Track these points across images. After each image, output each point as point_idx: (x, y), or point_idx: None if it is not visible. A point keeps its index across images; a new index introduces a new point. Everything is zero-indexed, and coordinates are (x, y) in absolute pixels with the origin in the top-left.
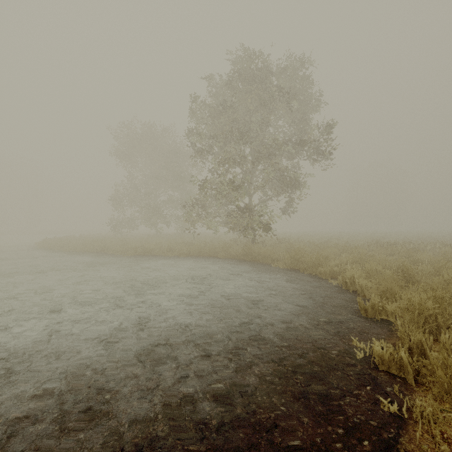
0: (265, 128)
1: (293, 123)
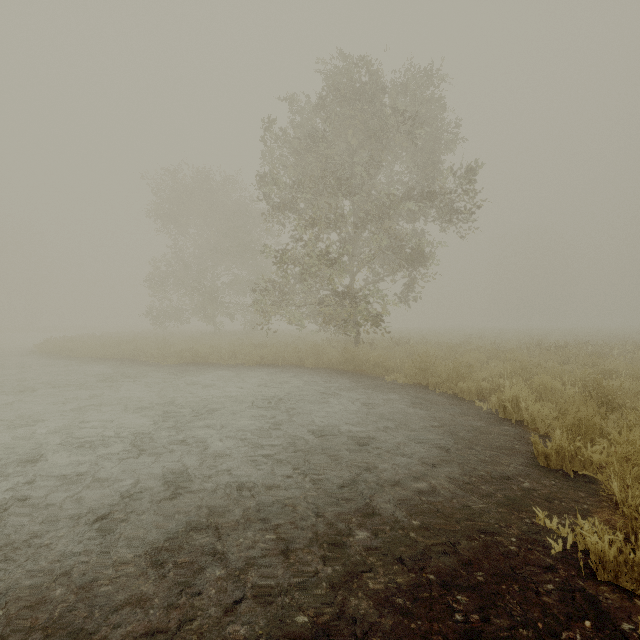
0: (375, 173)
1: (415, 167)
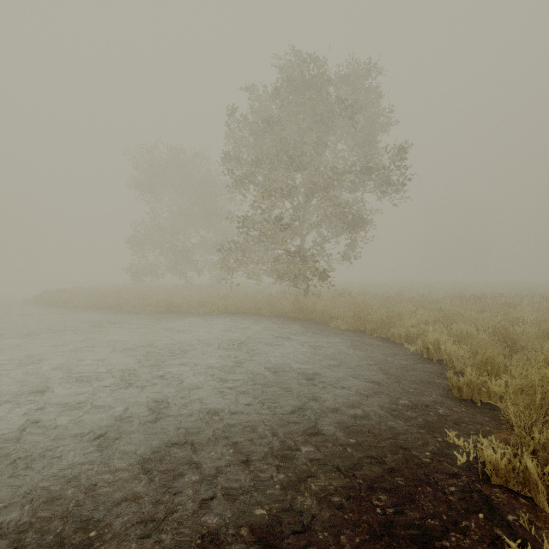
0: (322, 151)
1: (356, 146)
